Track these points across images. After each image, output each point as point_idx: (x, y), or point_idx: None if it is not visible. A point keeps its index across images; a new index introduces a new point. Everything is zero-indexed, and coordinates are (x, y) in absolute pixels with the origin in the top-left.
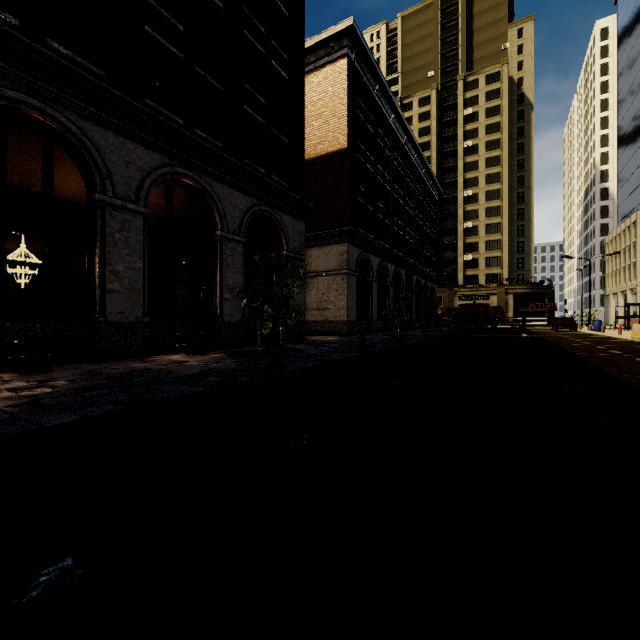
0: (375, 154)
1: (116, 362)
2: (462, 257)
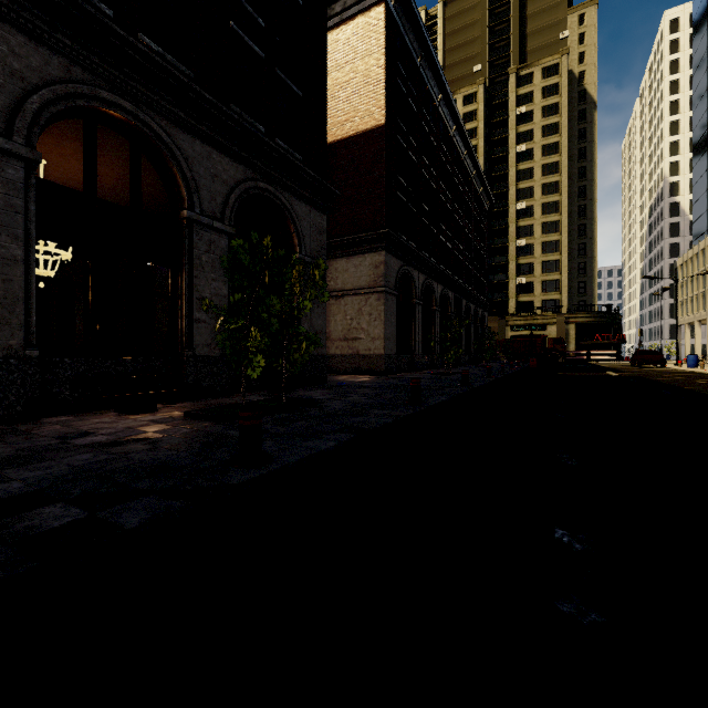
0: (419, 140)
1: None
2: (514, 280)
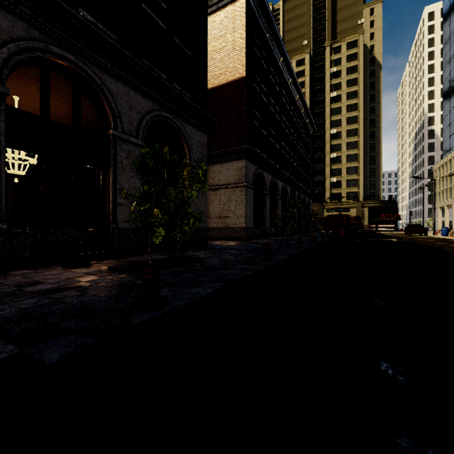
0: (268, 88)
1: None
2: (329, 179)
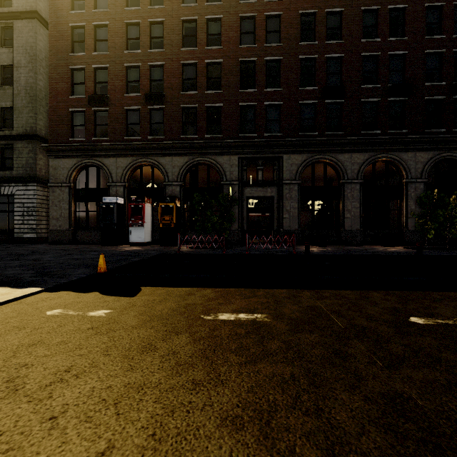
0: None
1: (348, 246)
2: None
